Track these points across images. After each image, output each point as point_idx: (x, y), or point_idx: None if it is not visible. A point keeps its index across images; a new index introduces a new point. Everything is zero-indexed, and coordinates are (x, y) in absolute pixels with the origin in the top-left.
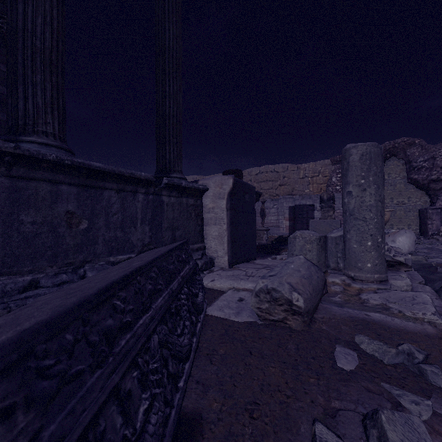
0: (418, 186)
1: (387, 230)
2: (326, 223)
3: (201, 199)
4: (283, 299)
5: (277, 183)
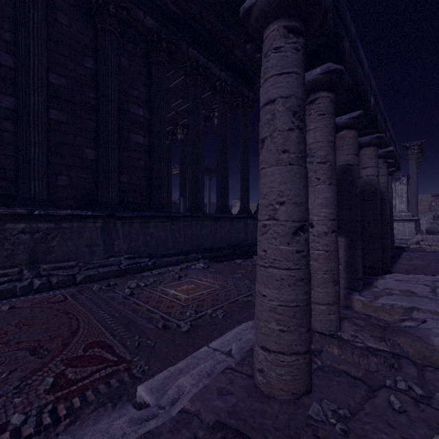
0: None
1: None
2: (436, 224)
3: (419, 221)
4: None
5: None
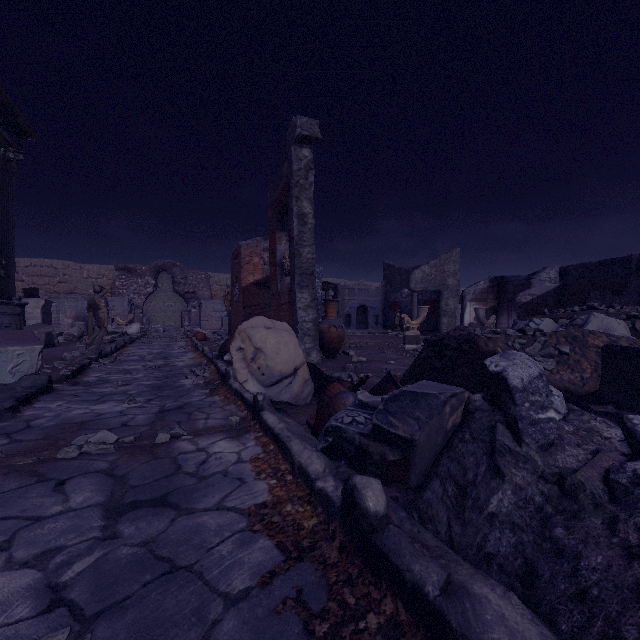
0: (180, 295)
1: (155, 325)
2: None
3: (25, 308)
4: (72, 334)
5: (57, 280)
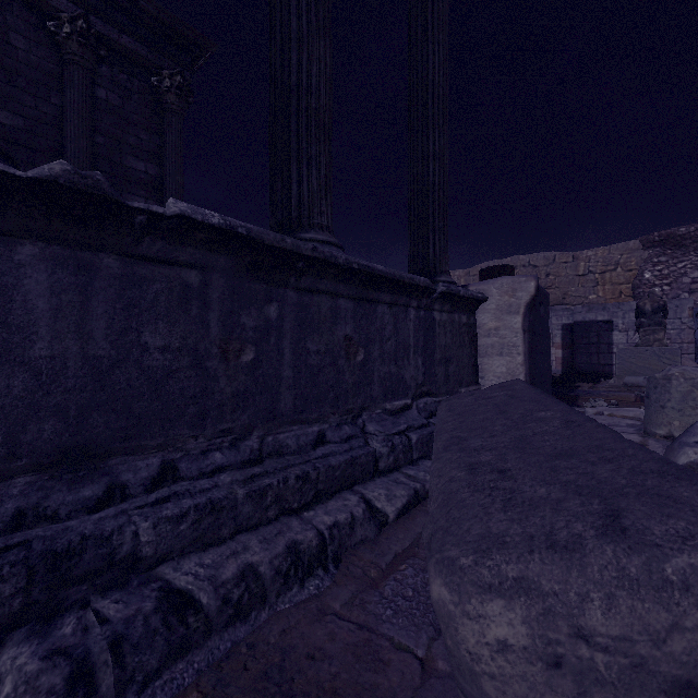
0: None
1: None
2: (650, 353)
3: (474, 314)
4: None
5: None
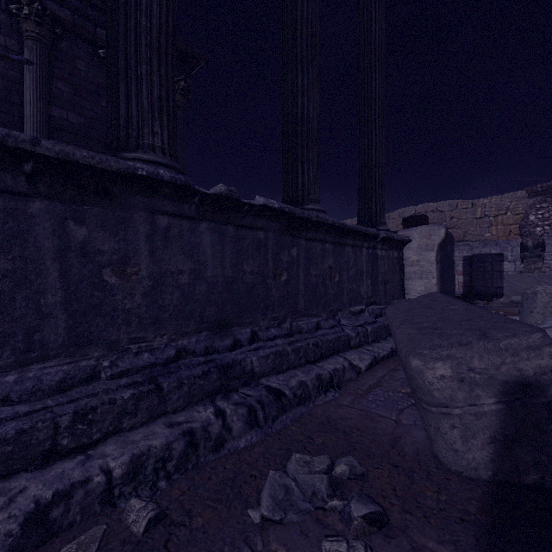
0: None
1: None
2: (531, 278)
3: (402, 251)
4: None
5: None
